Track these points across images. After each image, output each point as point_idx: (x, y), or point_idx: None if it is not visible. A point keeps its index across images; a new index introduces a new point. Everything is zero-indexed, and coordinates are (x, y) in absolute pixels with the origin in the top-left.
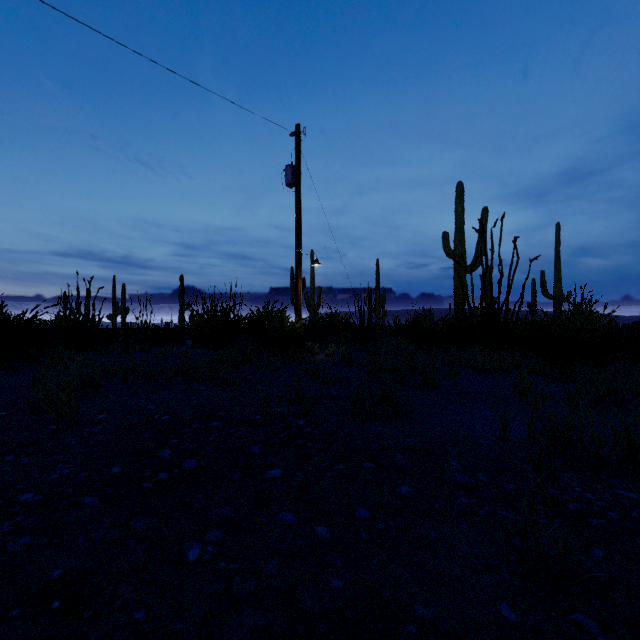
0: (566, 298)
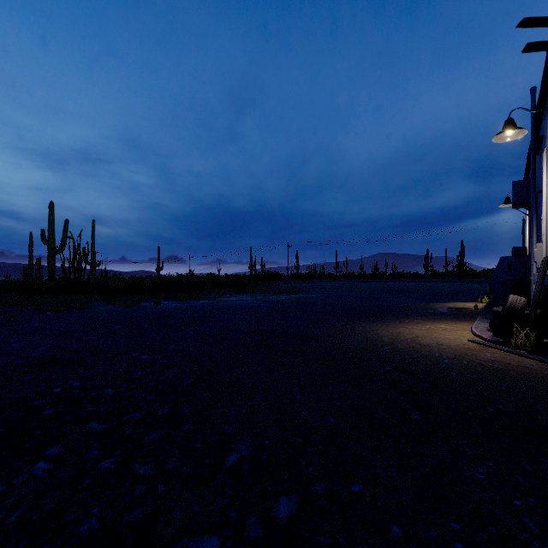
0: (99, 265)
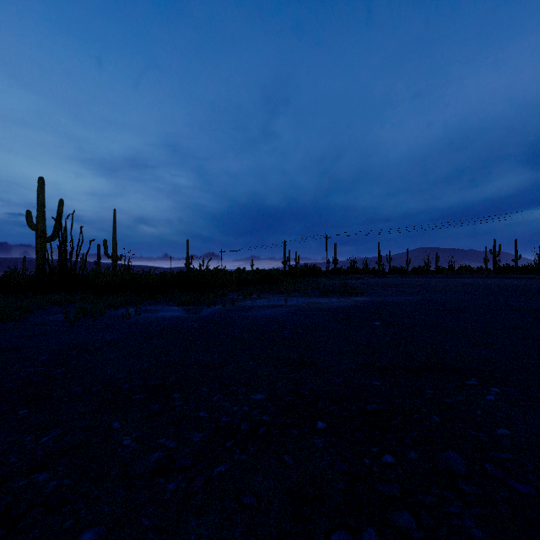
0: (120, 258)
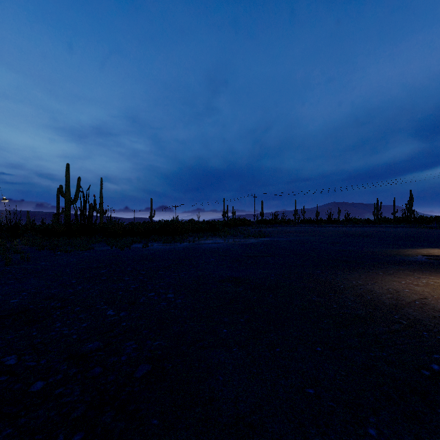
0: (105, 213)
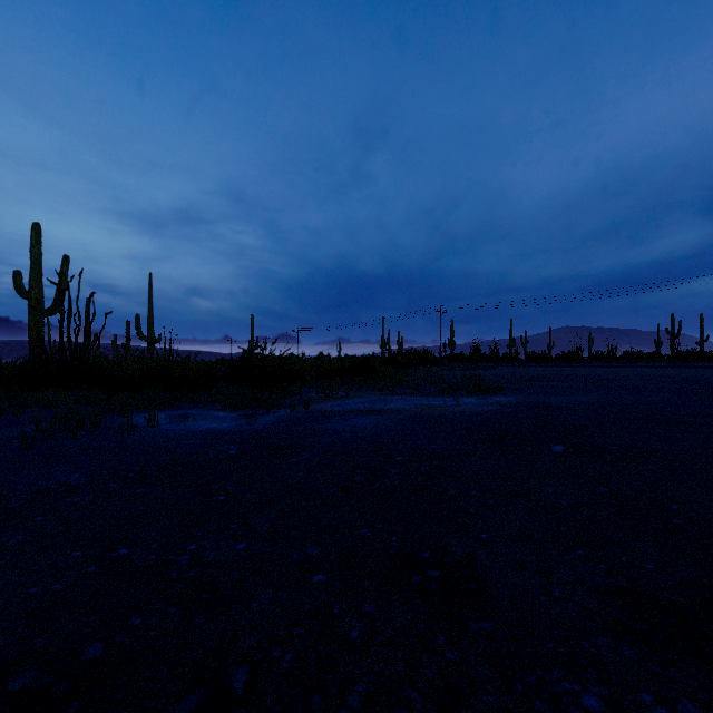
0: (158, 340)
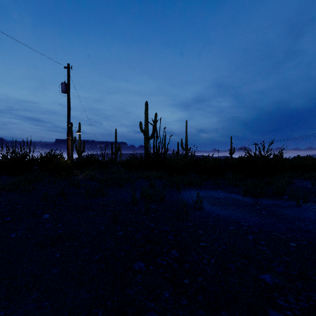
0: (189, 150)
